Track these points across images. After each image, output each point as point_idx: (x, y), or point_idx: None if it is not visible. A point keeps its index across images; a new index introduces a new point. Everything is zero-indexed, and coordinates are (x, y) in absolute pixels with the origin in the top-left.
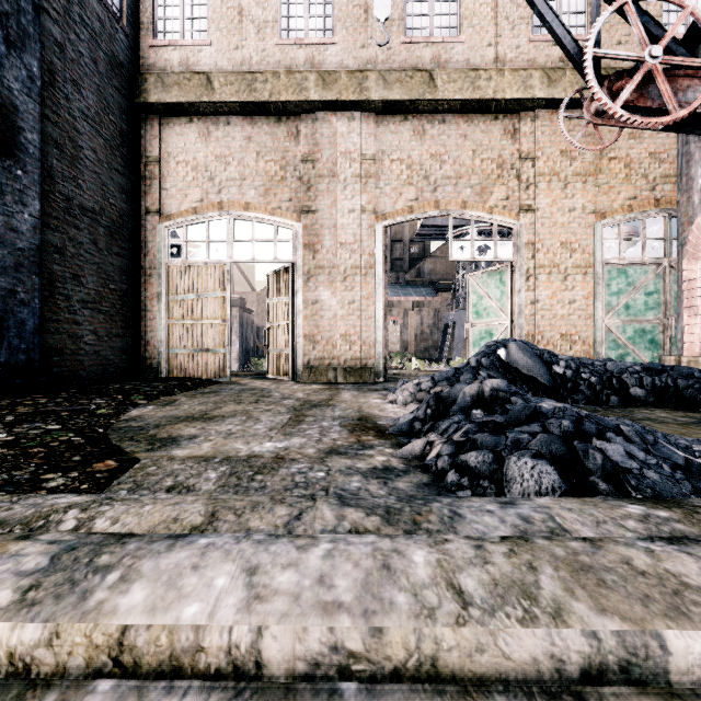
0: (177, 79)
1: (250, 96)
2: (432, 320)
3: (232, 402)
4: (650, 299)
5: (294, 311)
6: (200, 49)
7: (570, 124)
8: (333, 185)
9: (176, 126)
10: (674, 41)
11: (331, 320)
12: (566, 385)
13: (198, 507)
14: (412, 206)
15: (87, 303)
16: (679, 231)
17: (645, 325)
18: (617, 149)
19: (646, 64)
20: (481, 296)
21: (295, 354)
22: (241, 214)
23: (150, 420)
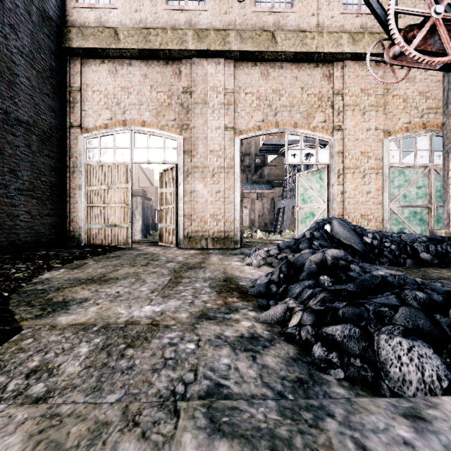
0: (93, 31)
1: (145, 45)
2: (269, 206)
3: (128, 265)
4: (419, 191)
5: (177, 198)
6: (110, 11)
7: (367, 71)
8: (205, 110)
9: (93, 65)
10: (448, 5)
11: (203, 204)
12: (374, 251)
13: (12, 447)
14: (260, 125)
15: (22, 191)
16: (445, 143)
17: (416, 209)
18: (398, 89)
19: (432, 18)
20: (306, 188)
21: (178, 228)
22: (139, 129)
23: (55, 282)
